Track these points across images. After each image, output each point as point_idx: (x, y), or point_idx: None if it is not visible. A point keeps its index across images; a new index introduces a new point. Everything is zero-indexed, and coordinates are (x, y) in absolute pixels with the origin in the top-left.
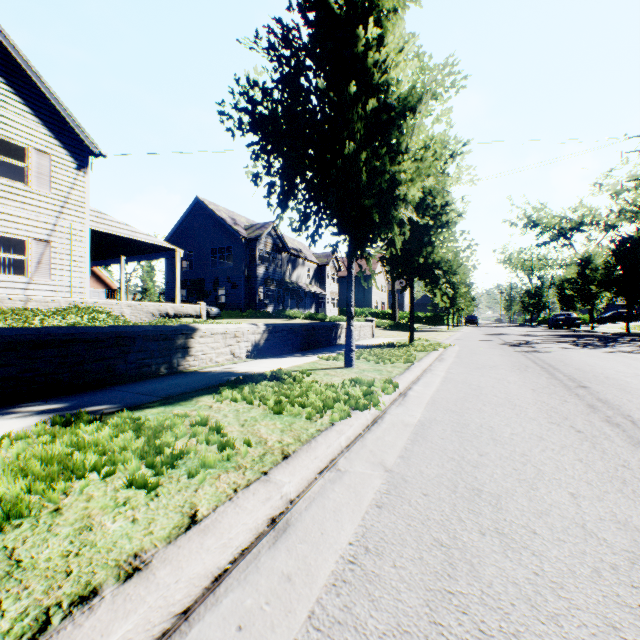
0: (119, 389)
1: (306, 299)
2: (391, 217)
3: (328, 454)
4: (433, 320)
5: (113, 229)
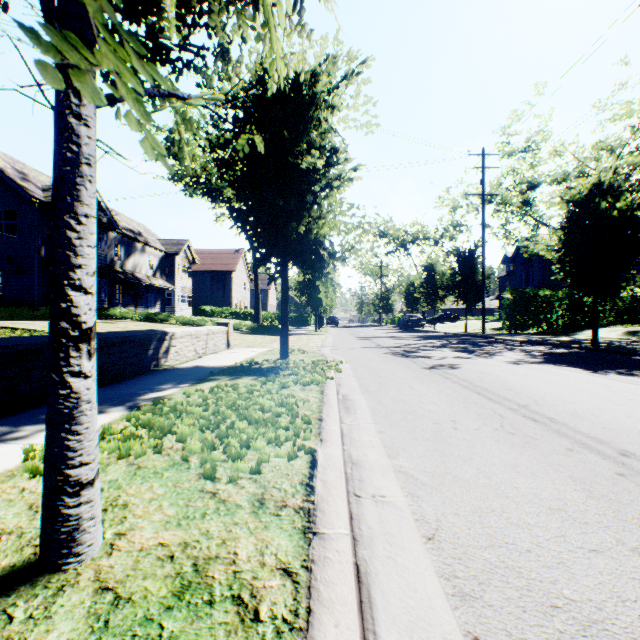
0: None
1: (148, 295)
2: None
3: None
4: (298, 321)
5: None
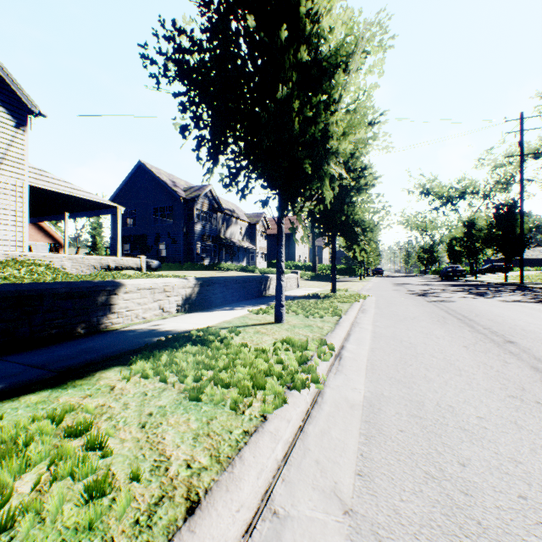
0: (12, 359)
1: (239, 253)
2: (322, 171)
3: (259, 487)
4: (347, 271)
5: (54, 186)
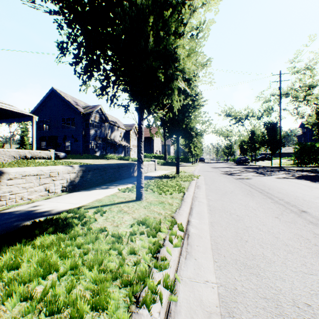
0: None
1: (119, 148)
2: (172, 84)
3: None
4: (184, 160)
5: None
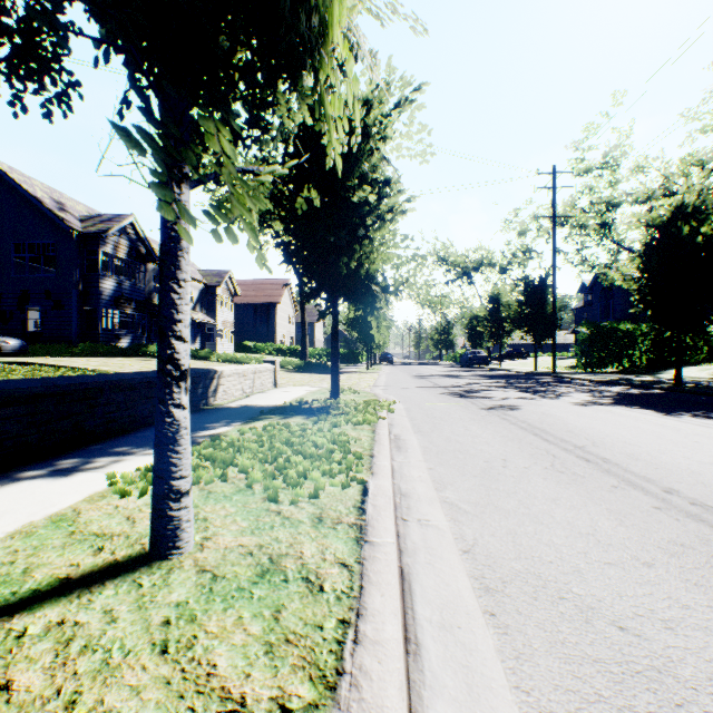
0: None
1: None
2: None
3: None
4: (348, 358)
5: None
